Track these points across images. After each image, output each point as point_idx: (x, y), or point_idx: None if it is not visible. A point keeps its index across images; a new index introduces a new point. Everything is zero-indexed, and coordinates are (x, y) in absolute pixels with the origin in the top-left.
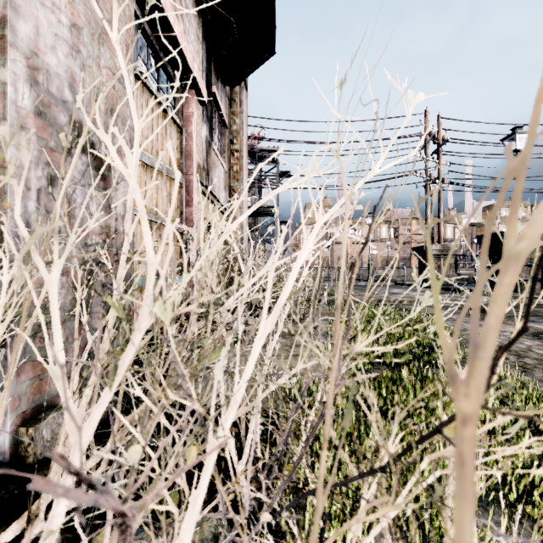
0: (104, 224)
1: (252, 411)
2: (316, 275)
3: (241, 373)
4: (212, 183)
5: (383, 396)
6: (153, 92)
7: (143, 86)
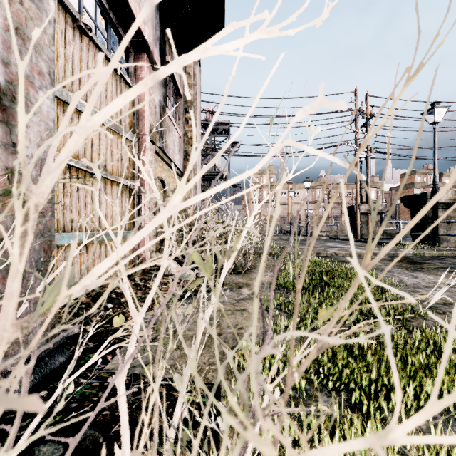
0: (3, 165)
1: (168, 430)
2: (261, 231)
3: (154, 369)
4: (166, 146)
5: (340, 368)
6: (100, 48)
7: (90, 41)
